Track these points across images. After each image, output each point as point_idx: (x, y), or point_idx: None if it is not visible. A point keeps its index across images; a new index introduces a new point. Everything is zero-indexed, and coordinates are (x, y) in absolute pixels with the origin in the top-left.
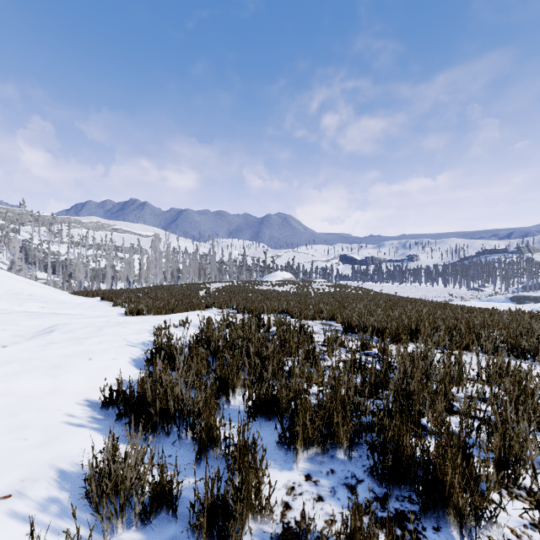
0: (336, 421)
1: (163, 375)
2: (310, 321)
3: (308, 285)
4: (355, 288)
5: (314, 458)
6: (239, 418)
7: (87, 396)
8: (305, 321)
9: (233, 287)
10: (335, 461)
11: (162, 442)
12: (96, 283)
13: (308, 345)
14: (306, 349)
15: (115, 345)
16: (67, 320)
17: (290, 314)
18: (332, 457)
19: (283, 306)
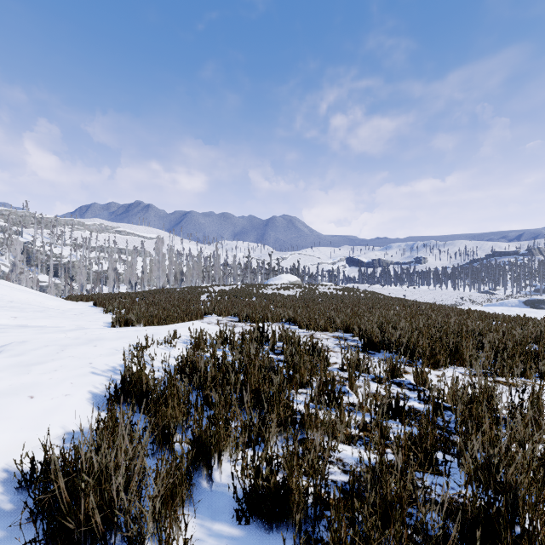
0: None
1: (94, 458)
2: (321, 333)
3: (315, 289)
4: (364, 292)
5: None
6: (224, 516)
7: (8, 462)
8: (316, 334)
9: (236, 291)
10: None
11: None
12: (98, 286)
13: (325, 377)
14: (323, 382)
15: (74, 373)
16: (29, 335)
17: (298, 324)
18: None
19: (289, 314)
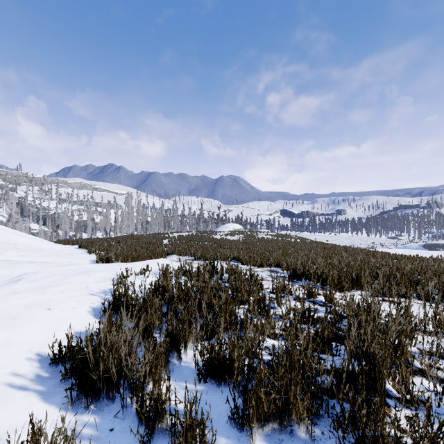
0: (295, 392)
1: (108, 337)
2: (258, 267)
3: (254, 235)
4: (294, 238)
5: (271, 435)
6: (190, 378)
7: (40, 350)
8: (254, 268)
9: (192, 236)
10: (295, 440)
11: (106, 410)
12: (79, 233)
13: (259, 295)
14: (257, 299)
15: (76, 294)
16: (37, 268)
17: (240, 261)
18: (292, 434)
19: (234, 254)
